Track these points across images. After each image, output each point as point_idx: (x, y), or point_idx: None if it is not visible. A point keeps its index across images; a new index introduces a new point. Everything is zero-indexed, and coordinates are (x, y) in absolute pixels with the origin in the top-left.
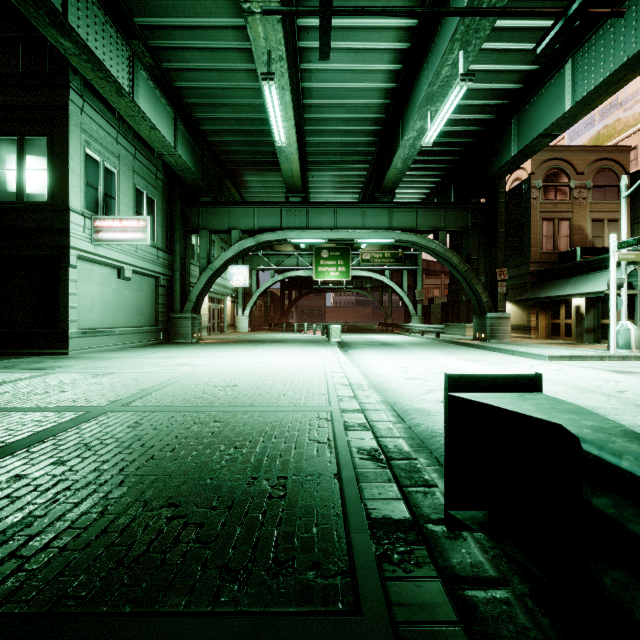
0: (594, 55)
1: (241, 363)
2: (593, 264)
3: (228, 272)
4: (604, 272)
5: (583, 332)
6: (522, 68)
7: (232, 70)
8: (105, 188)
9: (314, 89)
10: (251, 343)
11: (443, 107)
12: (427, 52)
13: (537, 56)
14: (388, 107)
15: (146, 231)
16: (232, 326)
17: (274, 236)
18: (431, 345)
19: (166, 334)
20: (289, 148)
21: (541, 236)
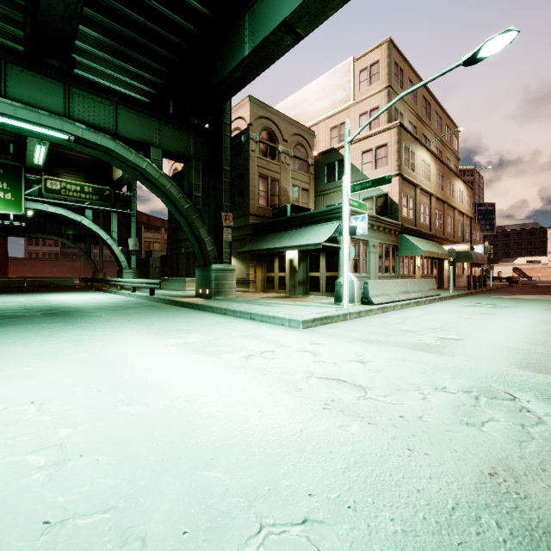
0: None
1: None
2: (305, 218)
3: None
4: (315, 227)
5: (296, 285)
6: None
7: None
8: None
9: None
10: None
11: None
12: None
13: None
14: None
15: None
16: None
17: None
18: (138, 309)
19: None
20: None
21: (258, 190)
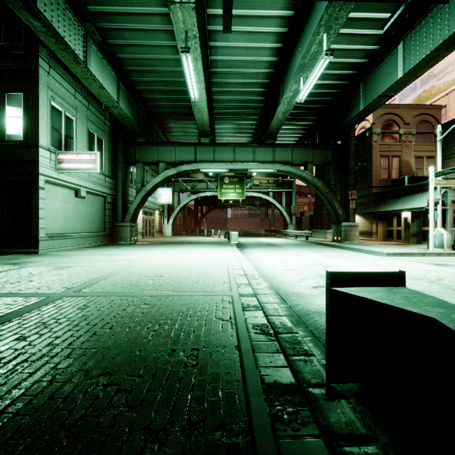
0: (418, 39)
1: (166, 259)
2: (416, 188)
3: (157, 193)
4: (424, 193)
5: (409, 236)
6: (367, 48)
7: (159, 46)
8: (66, 131)
9: (219, 61)
10: (173, 244)
11: (312, 74)
12: (300, 35)
13: (384, 32)
14: (272, 75)
15: (96, 162)
16: (160, 232)
17: (190, 167)
18: (302, 245)
19: (111, 238)
20: (201, 103)
21: (380, 168)
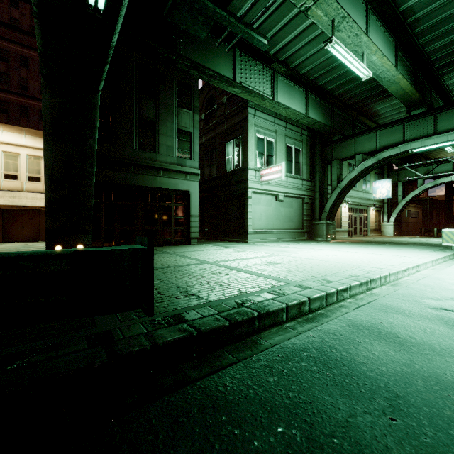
0: None
1: (318, 254)
2: None
3: (371, 187)
4: None
5: None
6: None
7: None
8: (267, 152)
9: (414, 4)
10: (367, 243)
11: None
12: None
13: None
14: None
15: (282, 171)
16: (377, 231)
17: (394, 151)
18: None
19: (309, 234)
20: (388, 73)
21: None
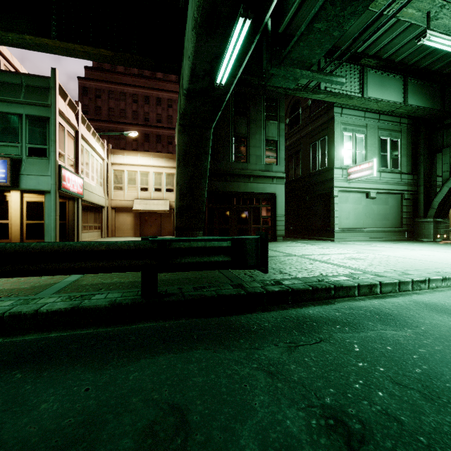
0: None
1: (412, 253)
2: None
3: None
4: None
5: None
6: None
7: None
8: (356, 148)
9: None
10: None
11: None
12: None
13: None
14: None
15: (372, 168)
16: None
17: None
18: None
19: (411, 234)
20: None
21: None
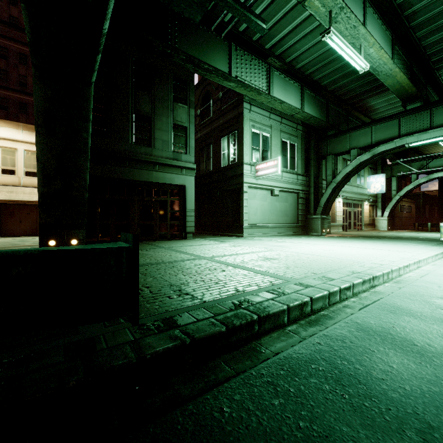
0: None
1: (315, 249)
2: None
3: (365, 182)
4: None
5: None
6: None
7: None
8: (263, 147)
9: None
10: (363, 238)
11: None
12: None
13: None
14: None
15: (277, 166)
16: (370, 225)
17: (389, 145)
18: None
19: (304, 229)
20: (385, 66)
21: None
